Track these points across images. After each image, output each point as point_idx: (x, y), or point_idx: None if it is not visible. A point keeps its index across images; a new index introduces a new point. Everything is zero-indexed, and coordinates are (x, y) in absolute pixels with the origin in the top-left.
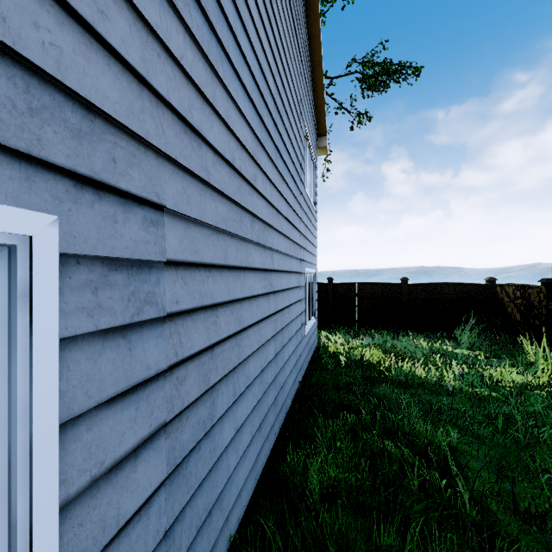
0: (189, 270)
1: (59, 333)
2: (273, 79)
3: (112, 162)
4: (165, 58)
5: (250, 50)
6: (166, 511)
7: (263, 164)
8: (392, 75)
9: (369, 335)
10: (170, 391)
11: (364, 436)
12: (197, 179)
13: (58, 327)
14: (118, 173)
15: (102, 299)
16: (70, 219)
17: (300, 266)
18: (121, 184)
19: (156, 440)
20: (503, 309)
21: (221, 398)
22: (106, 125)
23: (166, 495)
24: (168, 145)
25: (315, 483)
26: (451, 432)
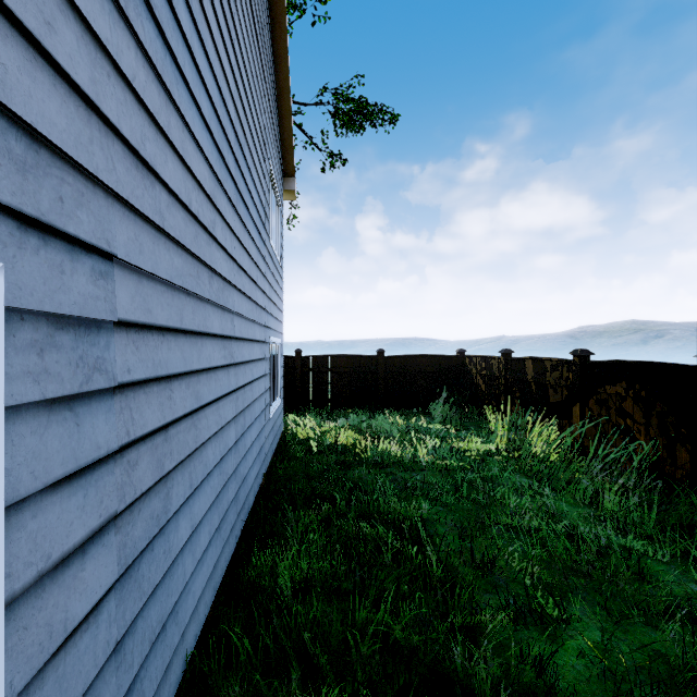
0: (141, 333)
1: (4, 400)
2: (234, 105)
3: (59, 201)
4: (115, 78)
5: (208, 69)
6: (116, 620)
7: (223, 208)
8: (369, 117)
9: (344, 416)
10: (121, 476)
11: (339, 524)
12: (150, 224)
13: (3, 393)
14: (66, 215)
15: (48, 363)
16: (15, 267)
17: (264, 333)
18: (69, 227)
19: (105, 535)
20: (471, 380)
21: (176, 490)
22: (52, 157)
23: (117, 601)
24: (119, 182)
25: (286, 581)
26: (423, 503)
